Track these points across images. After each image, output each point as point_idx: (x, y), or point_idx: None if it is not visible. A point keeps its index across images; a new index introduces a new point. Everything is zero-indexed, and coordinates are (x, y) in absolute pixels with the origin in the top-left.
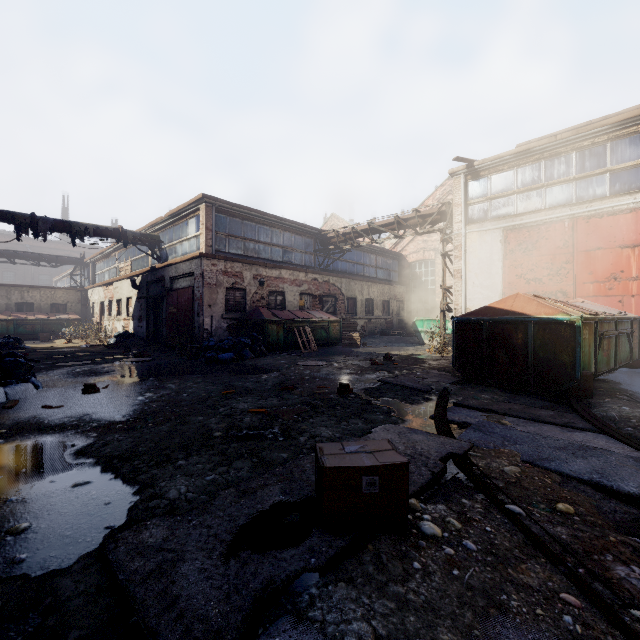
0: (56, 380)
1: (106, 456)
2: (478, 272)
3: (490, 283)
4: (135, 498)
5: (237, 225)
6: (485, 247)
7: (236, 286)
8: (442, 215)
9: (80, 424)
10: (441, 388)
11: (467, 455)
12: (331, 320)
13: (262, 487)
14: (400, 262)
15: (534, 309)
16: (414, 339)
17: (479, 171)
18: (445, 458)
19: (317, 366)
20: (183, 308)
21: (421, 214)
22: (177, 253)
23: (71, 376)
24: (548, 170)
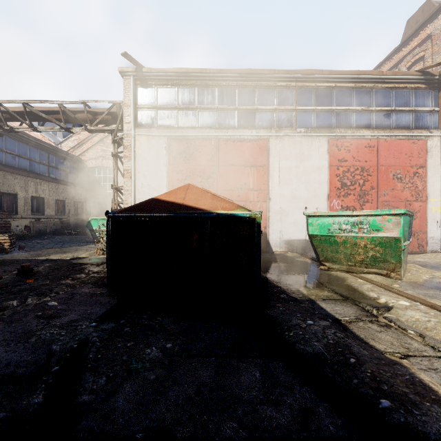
0: None
1: None
2: (146, 174)
3: (157, 185)
4: None
5: None
6: (153, 151)
7: None
8: (113, 116)
9: None
10: (73, 345)
11: None
12: None
13: None
14: (79, 166)
15: (210, 203)
16: (90, 237)
17: (147, 79)
18: None
19: None
20: None
21: (91, 110)
22: None
23: None
24: (201, 96)
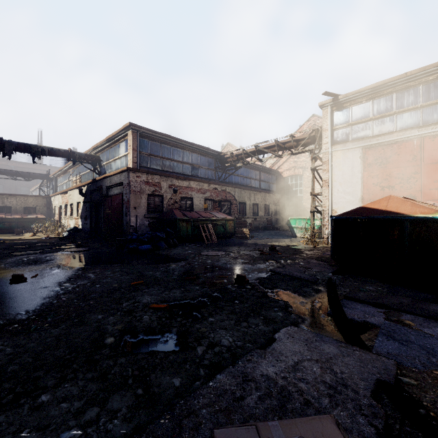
0: None
1: None
2: (342, 181)
3: (351, 190)
4: None
5: (156, 147)
6: (347, 162)
7: (155, 193)
8: (312, 139)
9: None
10: (326, 278)
11: (400, 383)
12: (227, 219)
13: None
14: (277, 177)
15: (409, 209)
16: (288, 233)
17: (342, 103)
18: (376, 391)
19: (217, 256)
20: (115, 210)
21: (295, 139)
22: (112, 168)
23: (14, 265)
24: (399, 100)
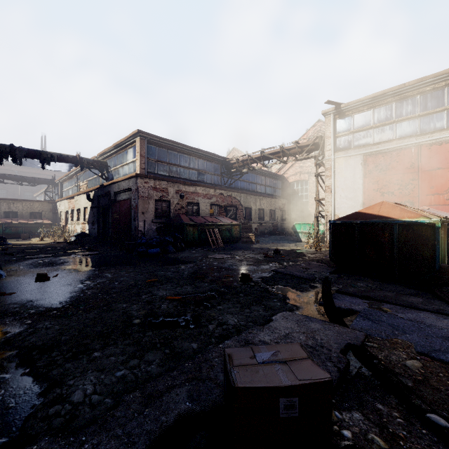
0: (20, 270)
1: (28, 346)
2: (344, 187)
3: (353, 196)
4: (39, 400)
5: (164, 153)
6: (349, 168)
7: (163, 198)
8: (316, 145)
9: (20, 311)
10: (323, 277)
11: (364, 346)
12: (233, 224)
13: (169, 389)
14: (283, 182)
15: (398, 214)
16: (293, 238)
17: (345, 111)
18: (345, 350)
19: (223, 258)
20: (123, 215)
21: (300, 145)
22: (119, 174)
23: (33, 266)
24: (398, 109)
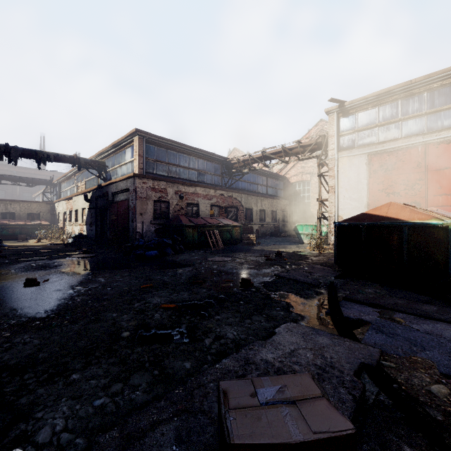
0: (10, 273)
1: None
2: (348, 188)
3: (357, 196)
4: None
5: (163, 153)
6: (353, 168)
7: (162, 199)
8: (318, 145)
9: (0, 321)
10: (328, 282)
11: (380, 366)
12: (234, 225)
13: (153, 427)
14: (284, 183)
15: (408, 215)
16: (295, 239)
17: (348, 110)
18: (359, 371)
19: (223, 261)
20: (121, 216)
21: (302, 144)
22: (118, 174)
23: (24, 270)
24: (404, 107)
